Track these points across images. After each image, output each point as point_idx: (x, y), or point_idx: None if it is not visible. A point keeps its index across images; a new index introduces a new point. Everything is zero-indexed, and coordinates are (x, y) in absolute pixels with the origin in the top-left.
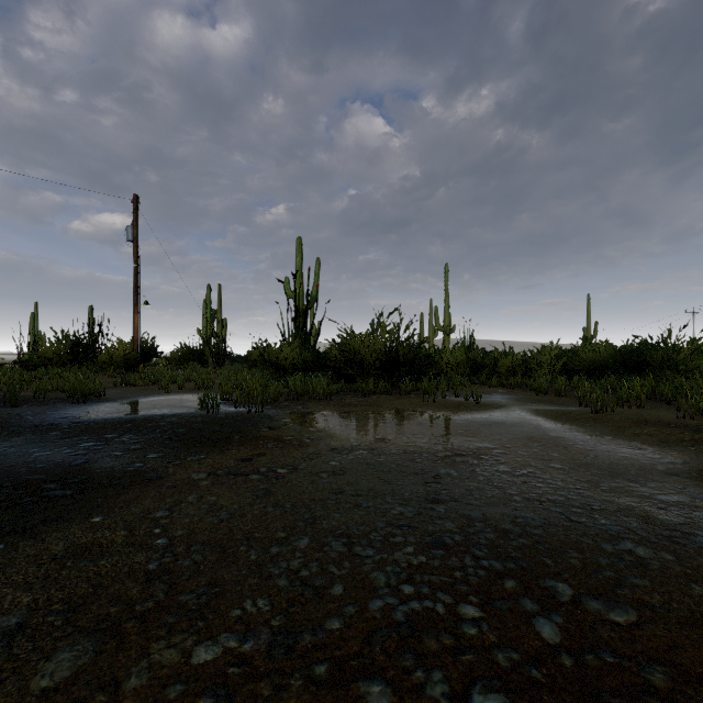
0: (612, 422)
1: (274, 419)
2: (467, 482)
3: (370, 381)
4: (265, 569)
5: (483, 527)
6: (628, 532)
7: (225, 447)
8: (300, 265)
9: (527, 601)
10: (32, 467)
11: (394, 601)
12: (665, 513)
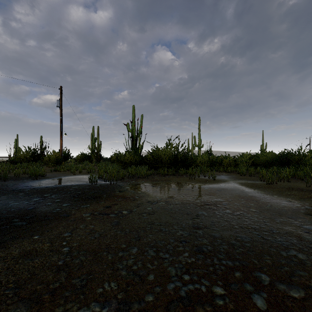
0: (276, 188)
1: (121, 187)
2: (212, 218)
3: (165, 169)
4: (115, 265)
5: (221, 242)
6: (292, 245)
7: (99, 200)
8: (134, 117)
9: (247, 284)
10: (9, 210)
11: (180, 284)
12: (308, 235)
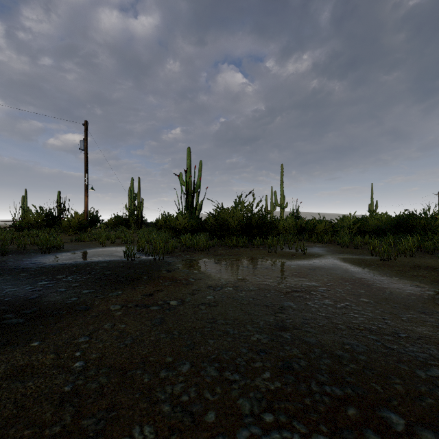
0: (396, 267)
1: (170, 264)
2: (304, 313)
3: (234, 239)
4: (154, 393)
5: (321, 353)
6: (433, 358)
7: (136, 285)
8: (189, 165)
9: (369, 431)
10: (1, 300)
11: (258, 430)
12: None
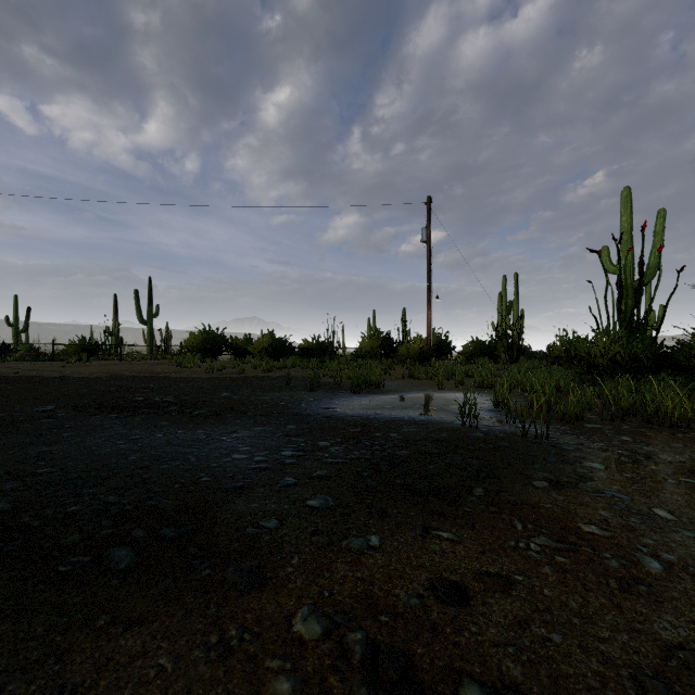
0: None
1: (566, 456)
2: None
3: None
4: None
5: None
6: None
7: (437, 519)
8: (627, 225)
9: None
10: (196, 478)
11: None
12: None
